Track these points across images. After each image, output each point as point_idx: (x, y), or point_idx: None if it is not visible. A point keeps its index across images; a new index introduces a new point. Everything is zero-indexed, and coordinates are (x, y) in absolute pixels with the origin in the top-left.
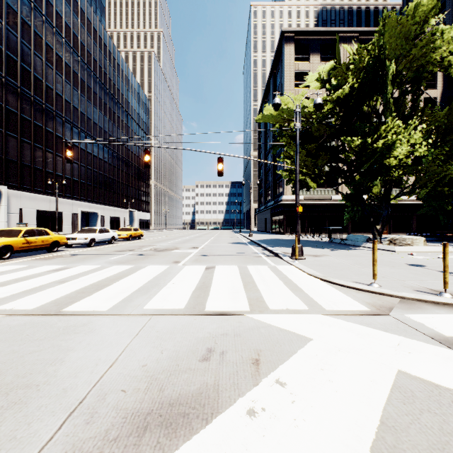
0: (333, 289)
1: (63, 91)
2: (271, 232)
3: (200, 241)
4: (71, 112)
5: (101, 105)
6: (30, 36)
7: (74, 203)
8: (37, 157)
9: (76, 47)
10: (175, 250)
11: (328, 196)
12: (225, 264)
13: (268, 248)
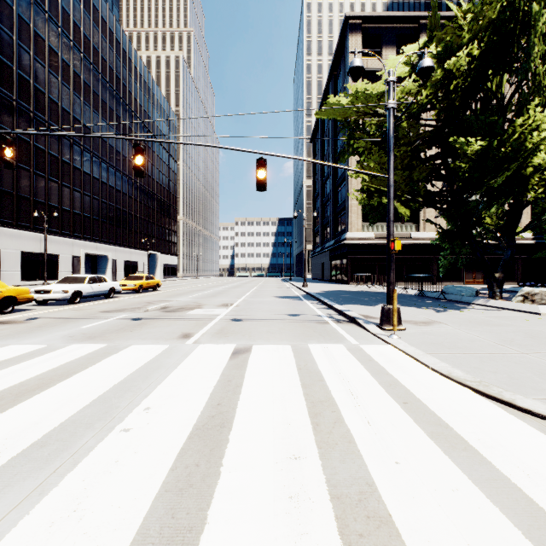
0: None
1: (59, 97)
2: (330, 280)
3: (236, 294)
4: (70, 124)
5: (112, 117)
6: (11, 20)
7: (75, 243)
8: (22, 181)
9: (78, 41)
10: (194, 309)
11: (406, 233)
12: (269, 341)
13: (336, 306)
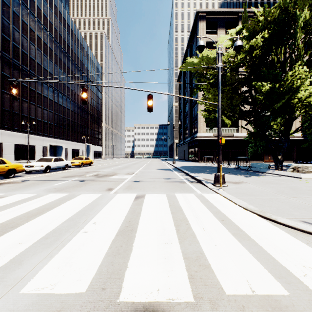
0: (288, 236)
1: (35, 56)
2: (188, 160)
3: (135, 167)
4: (41, 72)
5: (65, 68)
6: (9, 14)
7: (44, 139)
8: (14, 104)
9: (46, 25)
10: (113, 176)
11: (231, 133)
12: (154, 192)
13: (190, 174)
